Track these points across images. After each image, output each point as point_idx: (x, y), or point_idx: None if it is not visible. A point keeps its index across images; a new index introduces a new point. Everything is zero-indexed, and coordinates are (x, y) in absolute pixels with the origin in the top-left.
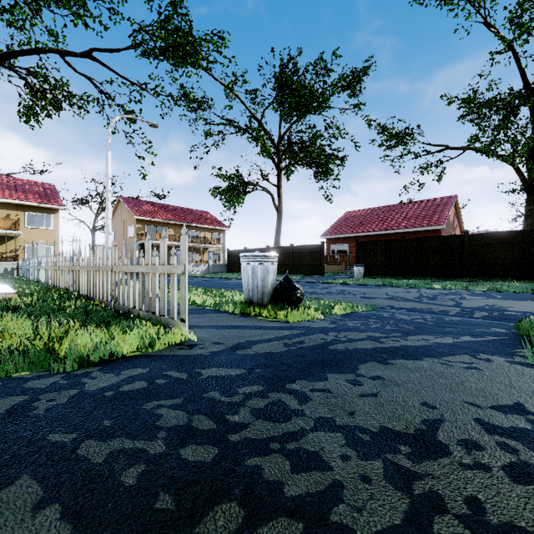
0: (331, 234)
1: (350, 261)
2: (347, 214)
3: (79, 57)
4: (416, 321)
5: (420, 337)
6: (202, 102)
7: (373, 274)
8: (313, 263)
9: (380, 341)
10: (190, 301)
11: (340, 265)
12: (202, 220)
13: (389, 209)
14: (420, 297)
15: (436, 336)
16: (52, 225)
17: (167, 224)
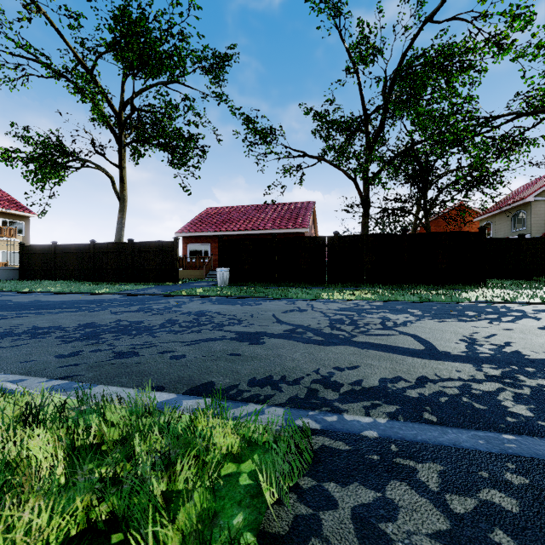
0: (189, 232)
1: (212, 265)
2: (209, 210)
3: None
4: None
5: None
6: None
7: (240, 280)
8: (162, 266)
9: None
10: None
11: (200, 270)
12: None
13: (254, 208)
14: (336, 324)
15: None
16: None
17: None
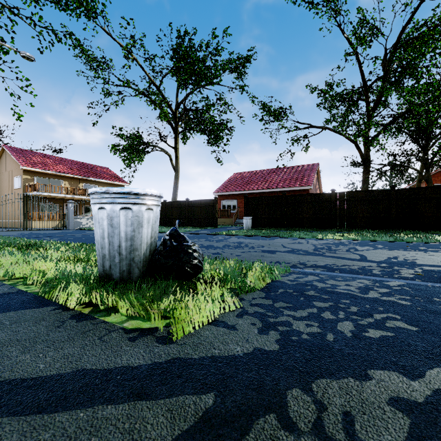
0: (222, 191)
1: (238, 215)
2: (235, 175)
3: None
4: (378, 298)
5: None
6: (101, 61)
7: (259, 225)
8: (207, 216)
9: None
10: (10, 274)
11: (230, 218)
12: (100, 175)
13: (268, 172)
14: (317, 249)
15: None
16: None
17: (61, 177)
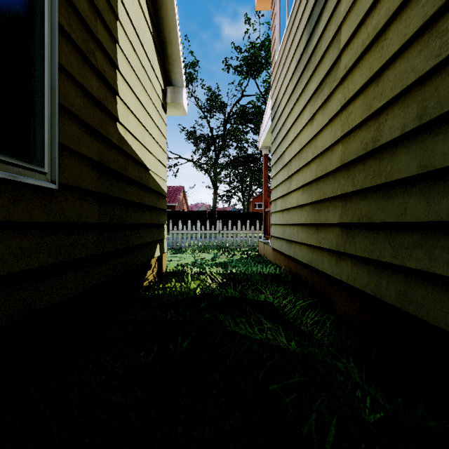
0: None
1: None
2: None
3: None
4: None
5: None
6: None
7: None
8: None
9: None
10: None
11: None
12: None
13: None
14: None
15: None
16: None
17: None
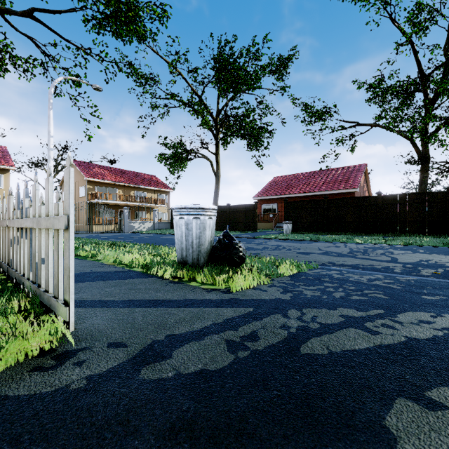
0: (262, 196)
1: (278, 219)
2: (276, 179)
3: (19, 15)
4: (377, 284)
5: (413, 316)
6: (149, 78)
7: (299, 230)
8: (247, 220)
9: (369, 330)
10: (117, 261)
11: (270, 223)
12: (149, 183)
13: (311, 174)
14: (352, 252)
15: (431, 313)
16: (2, 184)
17: (116, 186)
